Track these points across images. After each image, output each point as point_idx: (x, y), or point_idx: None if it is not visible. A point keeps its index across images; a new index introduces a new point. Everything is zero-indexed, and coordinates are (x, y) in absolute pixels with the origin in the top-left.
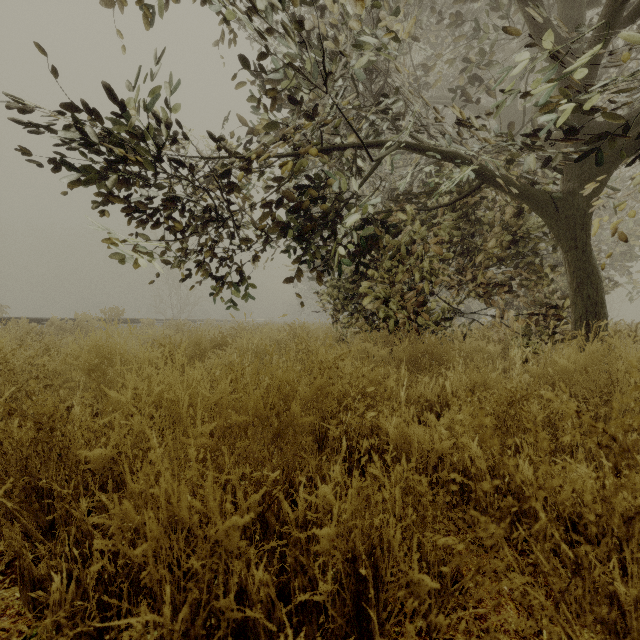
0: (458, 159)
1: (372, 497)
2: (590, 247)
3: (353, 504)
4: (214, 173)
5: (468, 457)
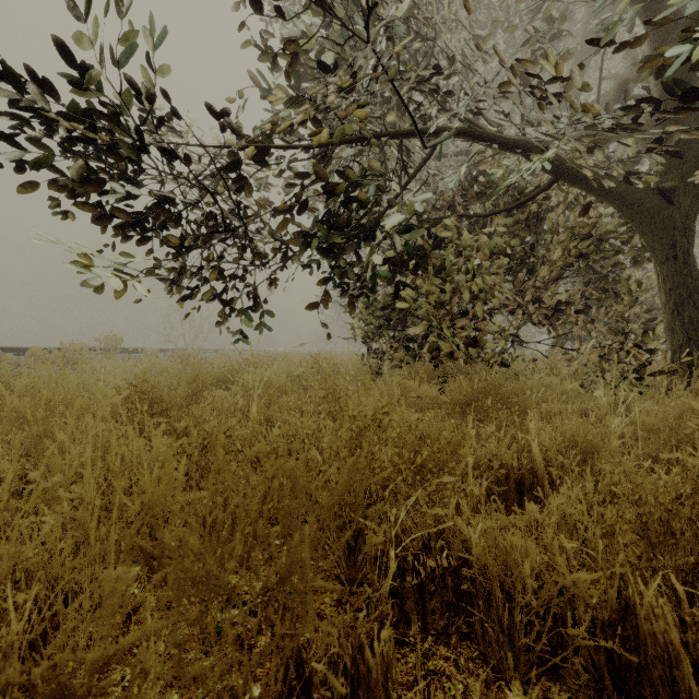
0: (525, 146)
1: None
2: (693, 257)
3: None
4: None
5: (621, 600)
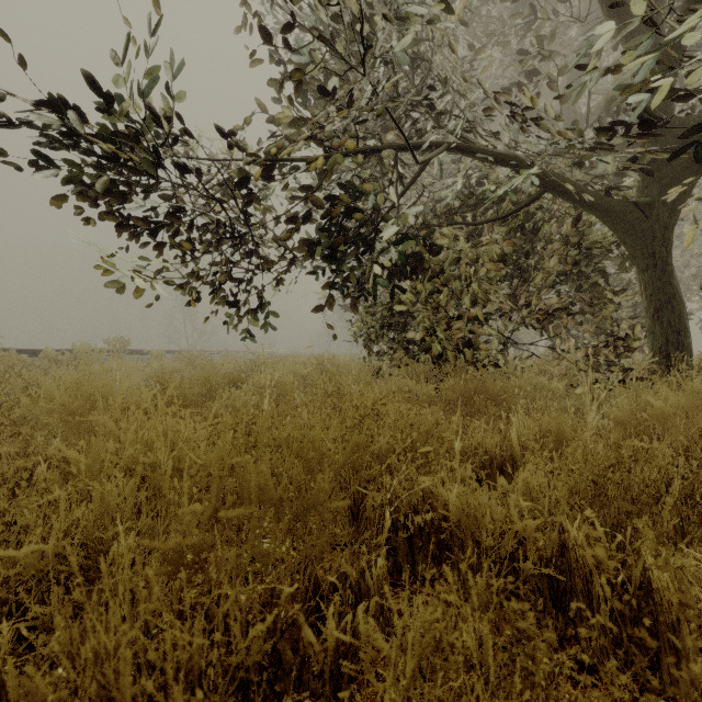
0: (515, 162)
1: (445, 639)
2: (671, 266)
3: (415, 654)
4: (227, 178)
5: (560, 542)
